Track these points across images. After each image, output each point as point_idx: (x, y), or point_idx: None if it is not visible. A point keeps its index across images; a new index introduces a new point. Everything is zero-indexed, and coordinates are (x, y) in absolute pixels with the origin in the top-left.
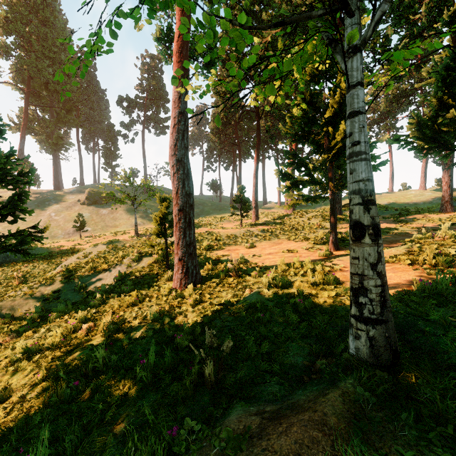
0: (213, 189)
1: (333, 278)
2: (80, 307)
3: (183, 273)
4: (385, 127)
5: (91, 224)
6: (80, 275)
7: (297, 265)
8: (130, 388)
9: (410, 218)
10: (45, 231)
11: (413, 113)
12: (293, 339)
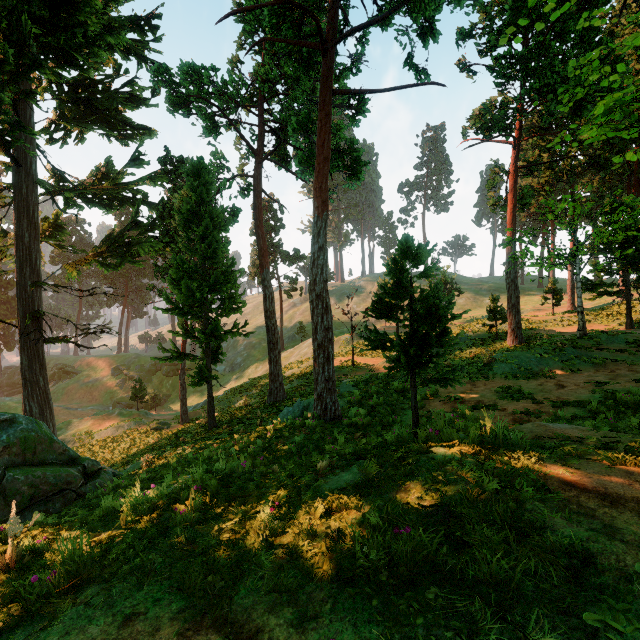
0: None
1: None
2: (458, 351)
3: (514, 337)
4: None
5: None
6: None
7: None
8: None
9: None
10: None
11: None
12: None
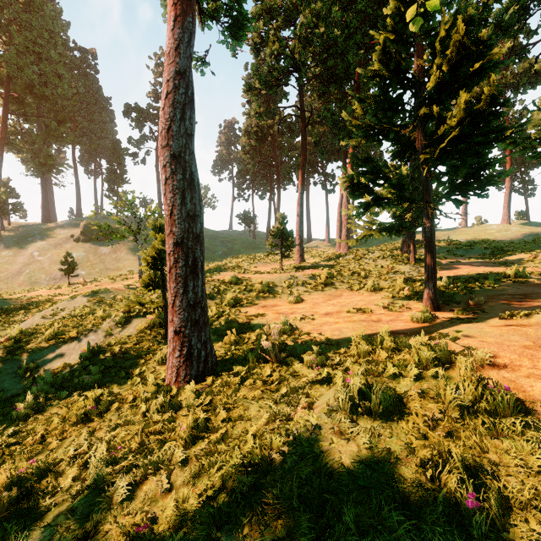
0: (245, 222)
1: (511, 402)
2: None
3: (182, 357)
4: None
5: (86, 266)
6: (32, 347)
7: (389, 345)
8: None
9: (515, 259)
10: None
11: (540, 102)
12: None
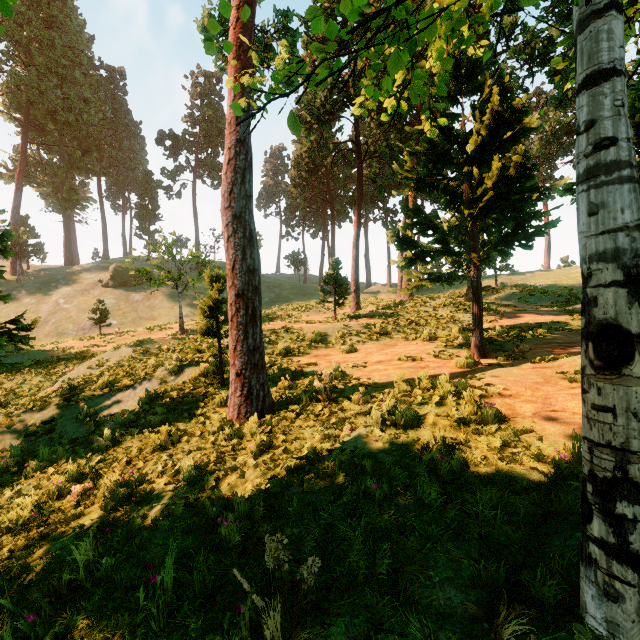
0: (294, 265)
1: (493, 412)
2: (77, 451)
3: (243, 397)
4: (539, 178)
5: (117, 315)
6: (87, 395)
7: (425, 384)
8: (124, 639)
9: None
10: (33, 328)
11: None
12: (435, 540)
